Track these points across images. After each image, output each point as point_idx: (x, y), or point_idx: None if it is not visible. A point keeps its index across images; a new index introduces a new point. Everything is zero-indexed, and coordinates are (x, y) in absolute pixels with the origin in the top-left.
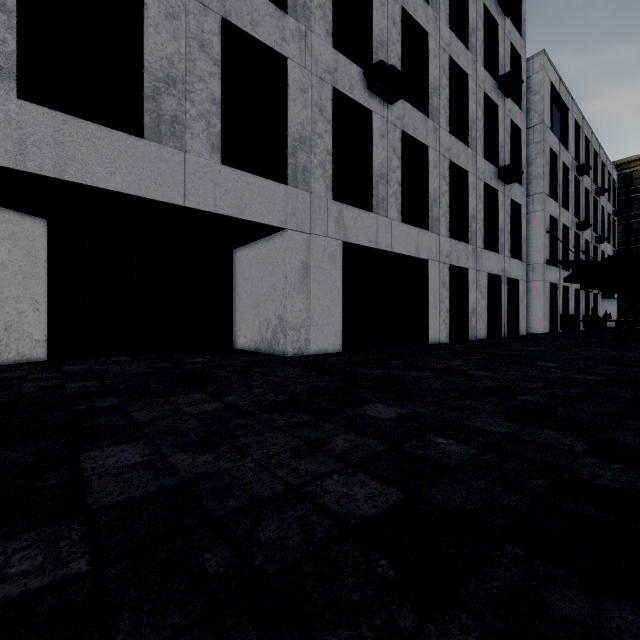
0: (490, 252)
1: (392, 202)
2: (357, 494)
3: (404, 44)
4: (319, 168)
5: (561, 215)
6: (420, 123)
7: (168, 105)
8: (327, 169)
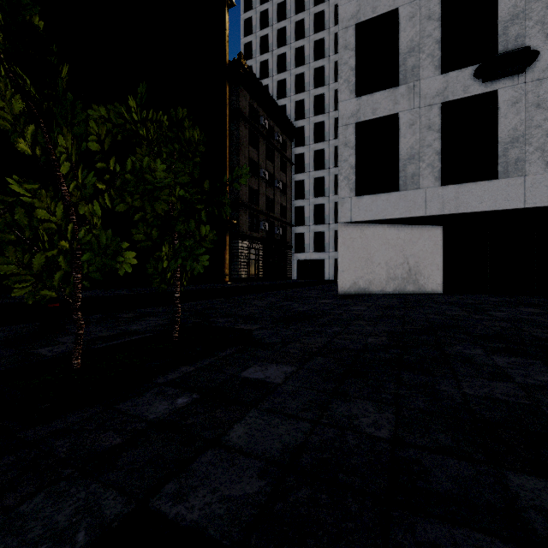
0: None
1: None
2: None
3: None
4: None
5: None
6: None
7: (512, 154)
8: None
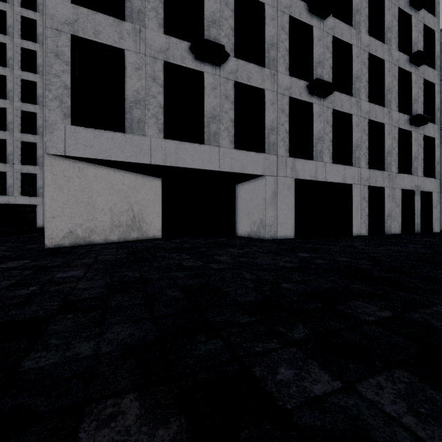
0: (404, 174)
1: (326, 152)
2: (287, 265)
3: (335, 55)
4: (281, 141)
5: None
6: (346, 101)
7: (213, 128)
8: (286, 141)
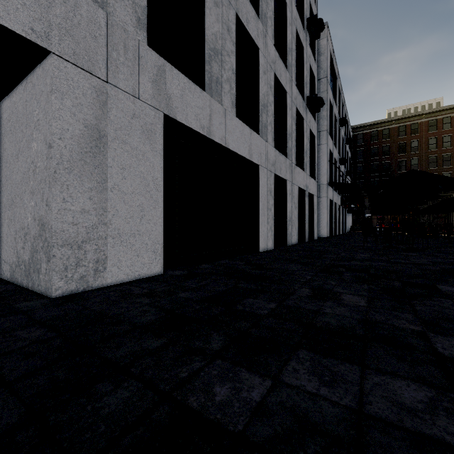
0: (299, 169)
1: (226, 89)
2: None
3: None
4: None
5: (334, 151)
6: (252, 18)
7: None
8: None
